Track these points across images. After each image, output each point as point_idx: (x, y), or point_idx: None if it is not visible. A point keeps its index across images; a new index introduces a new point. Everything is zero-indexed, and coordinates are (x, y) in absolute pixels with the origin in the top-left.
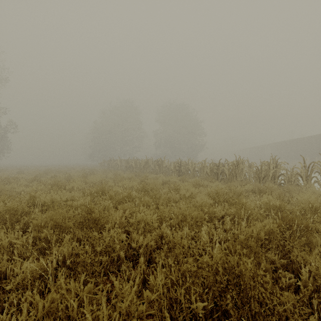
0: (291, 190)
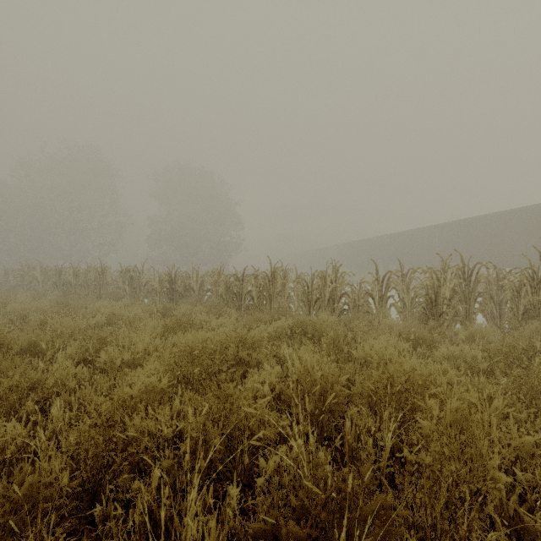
0: (356, 325)
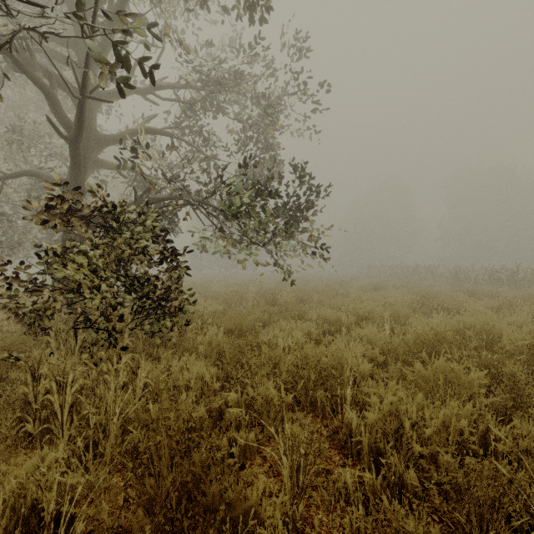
0: None
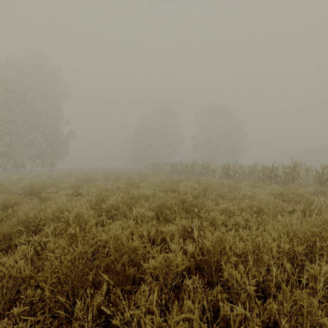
0: None
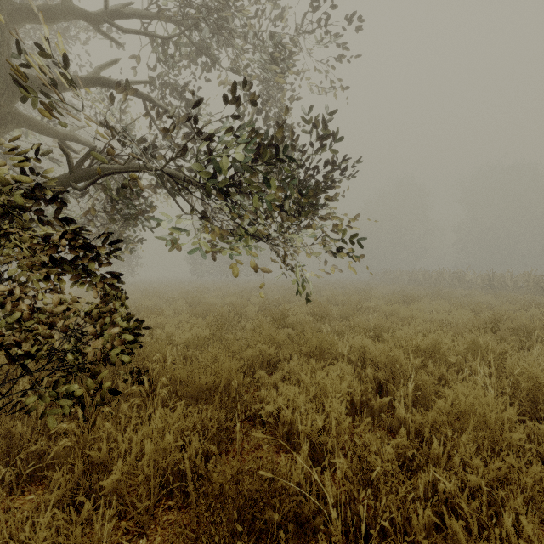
0: None
